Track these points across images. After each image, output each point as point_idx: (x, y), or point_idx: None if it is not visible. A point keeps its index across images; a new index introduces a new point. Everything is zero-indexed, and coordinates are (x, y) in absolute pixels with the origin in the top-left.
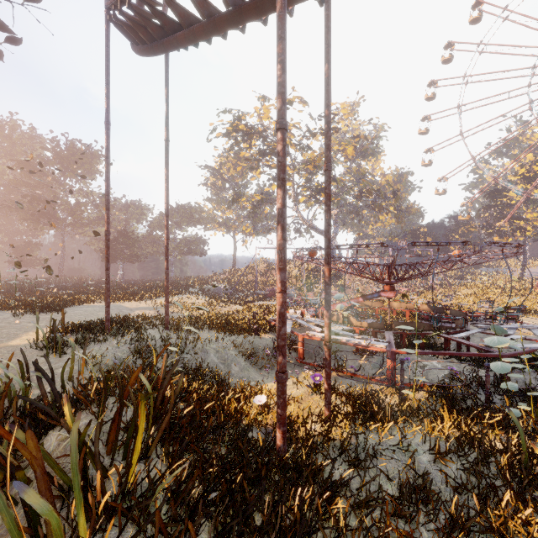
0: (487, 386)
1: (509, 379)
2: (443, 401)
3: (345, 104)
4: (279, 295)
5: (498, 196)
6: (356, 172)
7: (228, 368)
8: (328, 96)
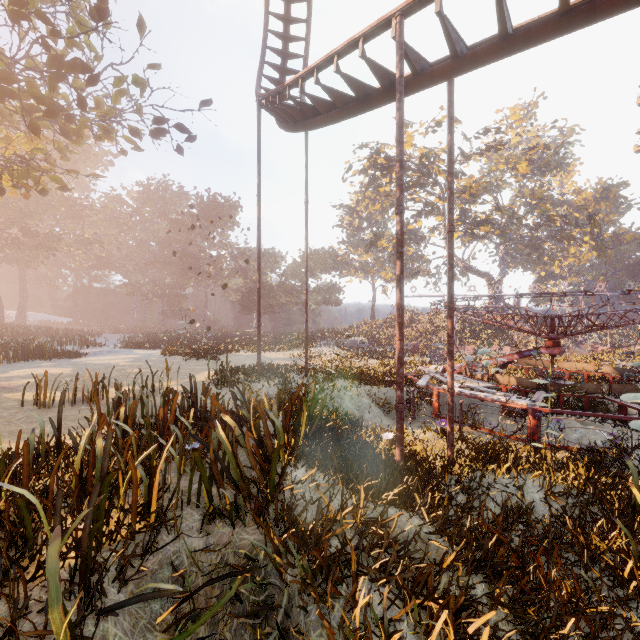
0: None
1: None
2: (585, 461)
3: (516, 108)
4: (398, 343)
5: None
6: (530, 196)
7: (361, 414)
8: (450, 164)
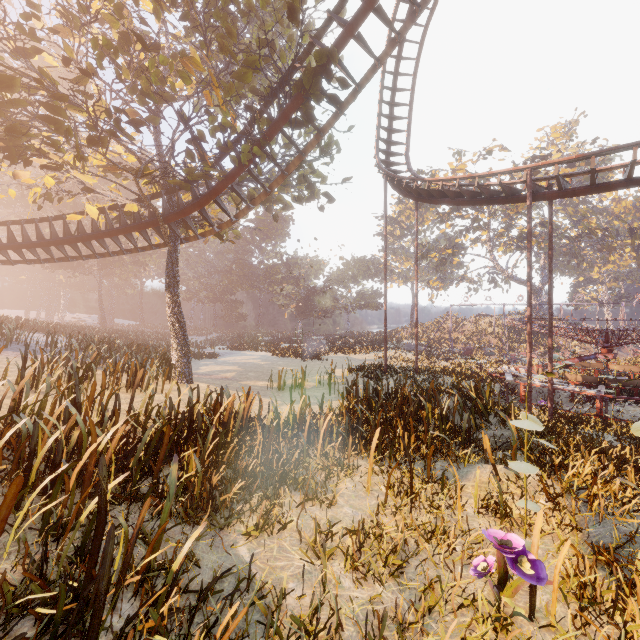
0: None
1: None
2: None
3: (558, 127)
4: (528, 353)
5: None
6: (573, 213)
7: None
8: (550, 243)
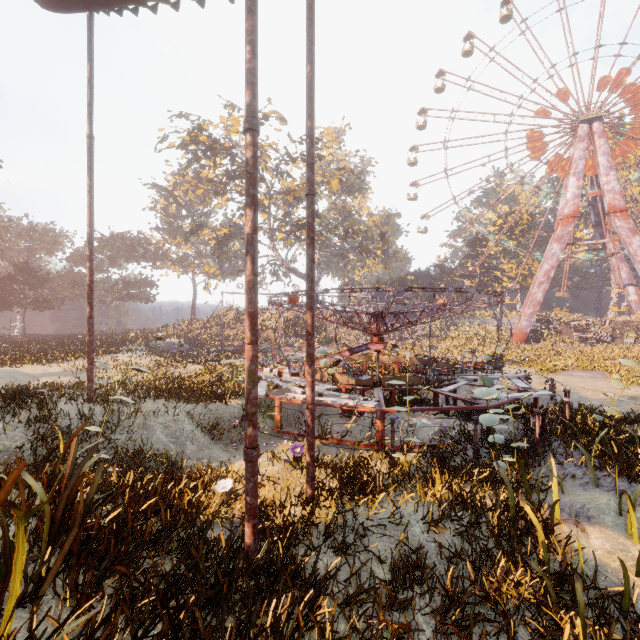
0: (475, 440)
1: (494, 431)
2: (434, 461)
3: (330, 130)
4: (248, 347)
5: (479, 245)
6: (342, 209)
7: (181, 448)
8: (311, 104)
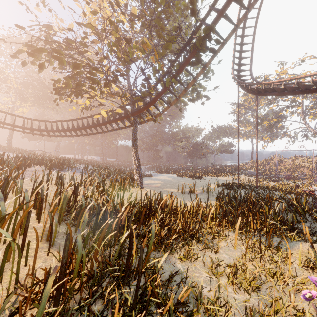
0: None
1: None
2: None
3: None
4: None
5: None
6: None
7: None
8: None
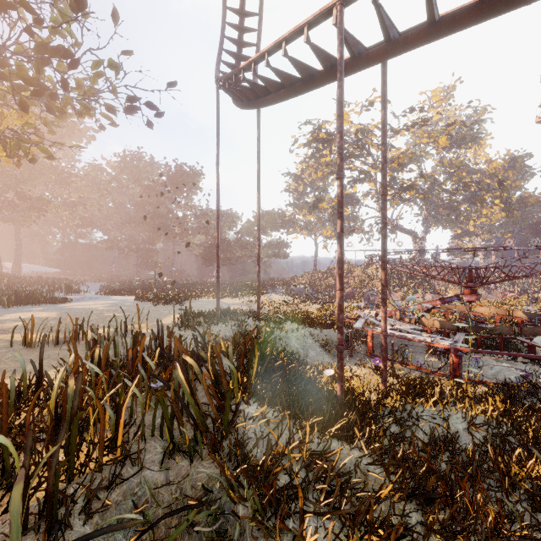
0: None
1: None
2: (501, 395)
3: (437, 91)
4: (338, 292)
5: None
6: (449, 165)
7: (306, 352)
8: (384, 136)
